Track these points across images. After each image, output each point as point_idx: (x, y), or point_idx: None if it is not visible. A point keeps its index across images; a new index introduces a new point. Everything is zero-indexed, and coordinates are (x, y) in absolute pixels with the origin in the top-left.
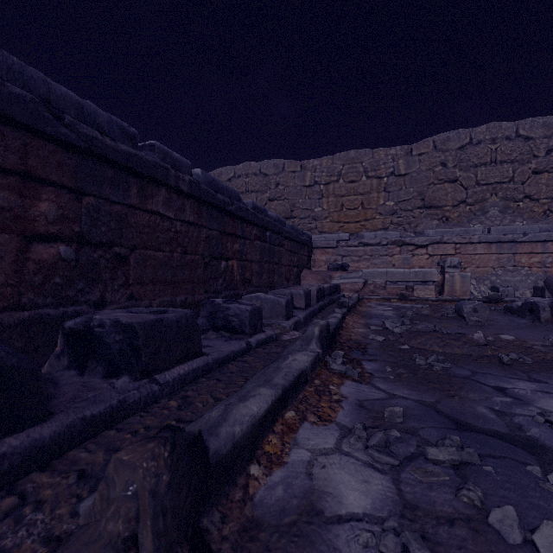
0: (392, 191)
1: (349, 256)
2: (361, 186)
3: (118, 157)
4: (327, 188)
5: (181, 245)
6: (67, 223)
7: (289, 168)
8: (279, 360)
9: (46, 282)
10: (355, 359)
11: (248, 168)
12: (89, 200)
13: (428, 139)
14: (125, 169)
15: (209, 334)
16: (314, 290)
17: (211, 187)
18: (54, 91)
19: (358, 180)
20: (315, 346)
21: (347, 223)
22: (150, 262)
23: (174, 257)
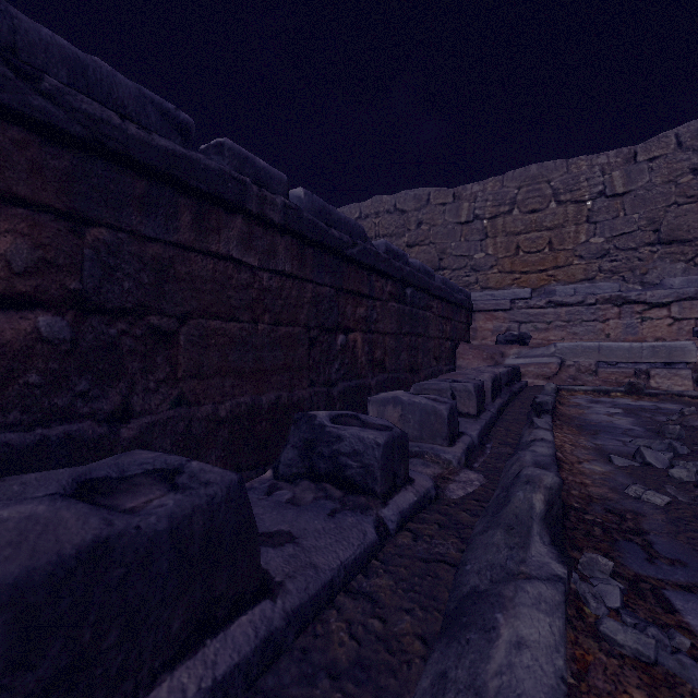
0: (601, 221)
1: (531, 322)
2: (548, 216)
3: (153, 159)
4: (493, 224)
5: (269, 311)
6: (54, 274)
7: (436, 199)
8: (471, 640)
9: (7, 384)
10: (640, 578)
11: (378, 205)
12: (98, 233)
13: (666, 133)
14: (168, 182)
15: (301, 488)
16: (486, 381)
17: (320, 218)
18: (26, 32)
19: (543, 208)
20: (539, 542)
21: (526, 273)
22: (216, 339)
23: (259, 330)
